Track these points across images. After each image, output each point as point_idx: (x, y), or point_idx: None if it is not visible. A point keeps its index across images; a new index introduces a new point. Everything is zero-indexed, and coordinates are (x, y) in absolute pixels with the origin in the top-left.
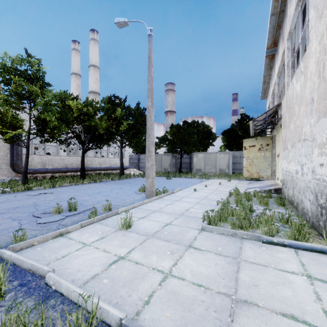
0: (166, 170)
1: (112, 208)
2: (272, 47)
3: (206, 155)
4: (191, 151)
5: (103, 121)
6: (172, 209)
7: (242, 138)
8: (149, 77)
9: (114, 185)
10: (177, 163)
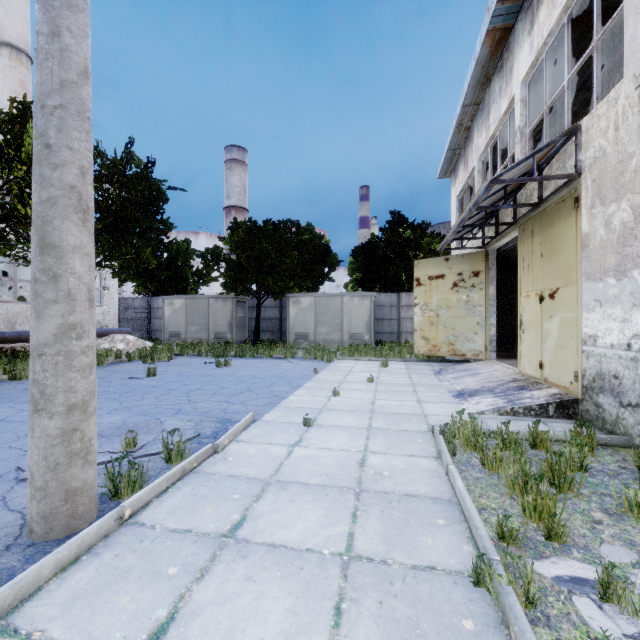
0: (220, 337)
1: None
2: None
3: (319, 299)
4: (284, 290)
5: None
6: None
7: (396, 265)
8: None
9: None
10: (248, 320)
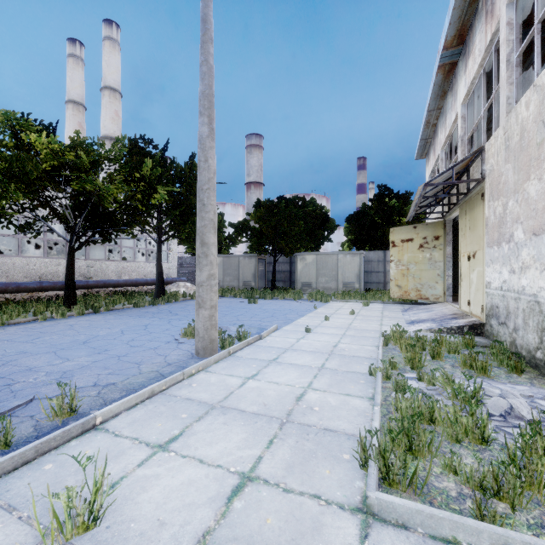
0: (247, 285)
1: (79, 406)
2: (454, 46)
3: (319, 257)
4: (293, 250)
5: (116, 184)
6: (260, 397)
7: (382, 228)
8: (205, 67)
9: (135, 320)
10: (266, 272)
